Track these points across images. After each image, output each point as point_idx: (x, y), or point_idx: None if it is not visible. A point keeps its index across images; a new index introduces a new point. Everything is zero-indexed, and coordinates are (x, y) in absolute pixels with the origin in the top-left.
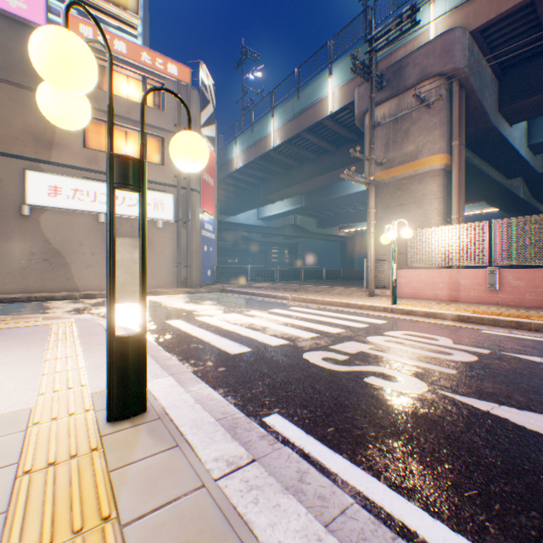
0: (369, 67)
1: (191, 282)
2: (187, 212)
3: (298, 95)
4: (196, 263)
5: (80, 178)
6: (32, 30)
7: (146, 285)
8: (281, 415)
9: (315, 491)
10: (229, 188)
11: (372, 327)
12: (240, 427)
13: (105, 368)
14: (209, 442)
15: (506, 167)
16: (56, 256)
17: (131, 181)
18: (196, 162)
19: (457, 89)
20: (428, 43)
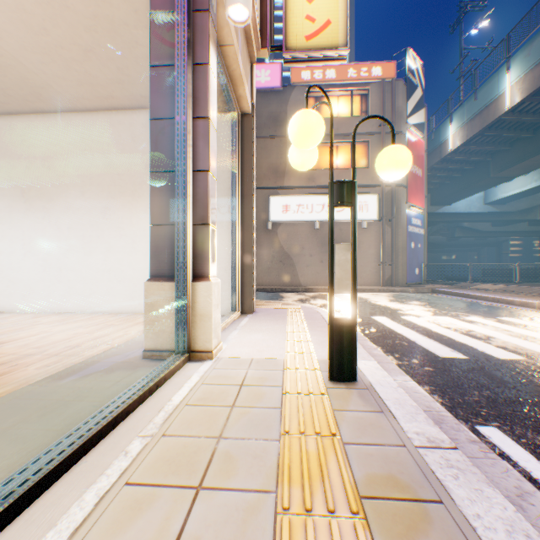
0: None
1: (395, 280)
2: (391, 209)
3: None
4: (400, 261)
5: (301, 195)
6: (272, 93)
7: (355, 280)
8: (500, 430)
9: (538, 514)
10: (441, 174)
11: None
12: (445, 424)
13: (324, 344)
14: (410, 419)
15: None
16: (286, 258)
17: (344, 200)
18: (398, 171)
19: None
20: None
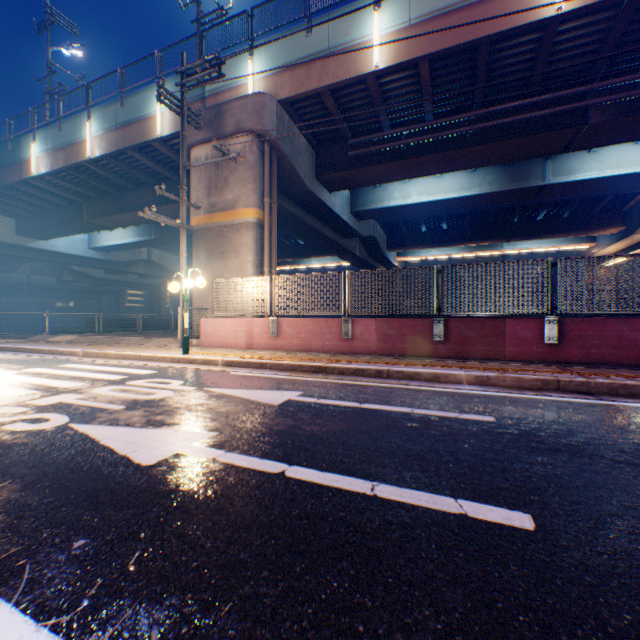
0: (182, 102)
1: None
2: None
3: (123, 102)
4: None
5: None
6: None
7: None
8: None
9: None
10: (31, 200)
11: (128, 378)
12: None
13: None
14: None
15: (338, 228)
16: None
17: None
18: None
19: (269, 150)
20: (244, 98)
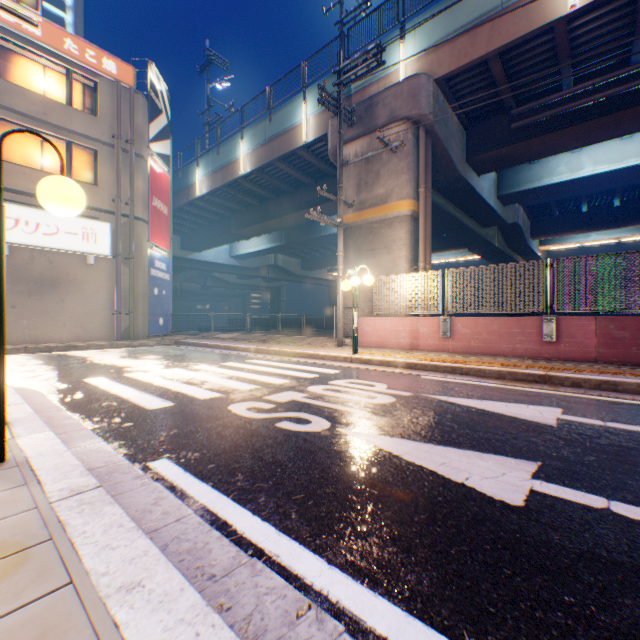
0: (338, 101)
1: (136, 332)
2: (131, 246)
3: (270, 117)
4: (143, 309)
5: None
6: None
7: (5, 332)
8: (169, 459)
9: (163, 510)
10: (192, 218)
11: (322, 376)
12: (119, 471)
13: None
14: (63, 478)
15: (480, 216)
16: None
17: None
18: (68, 208)
19: (424, 135)
20: (397, 85)
